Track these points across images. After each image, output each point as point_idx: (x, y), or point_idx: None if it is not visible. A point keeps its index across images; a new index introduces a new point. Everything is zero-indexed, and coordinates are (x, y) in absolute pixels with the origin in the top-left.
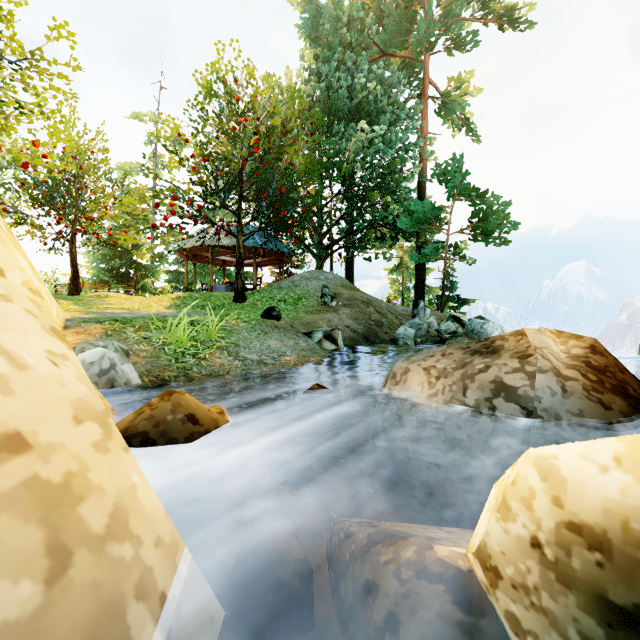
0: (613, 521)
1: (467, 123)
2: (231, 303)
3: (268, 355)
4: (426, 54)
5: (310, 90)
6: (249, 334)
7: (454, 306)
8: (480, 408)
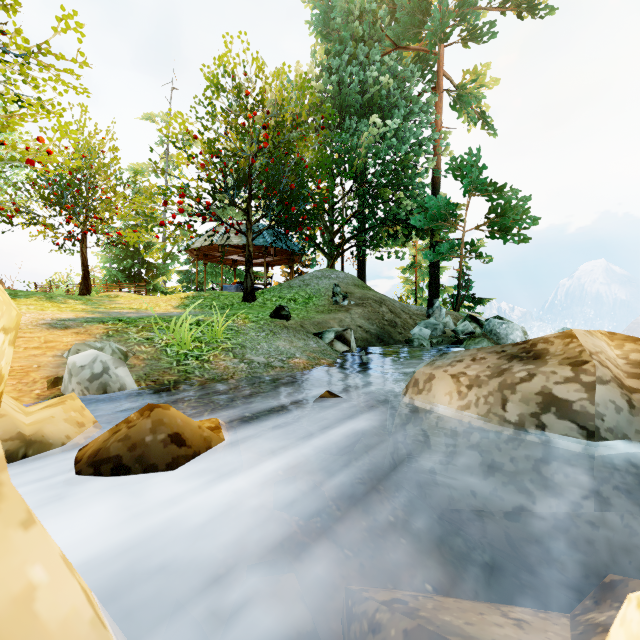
0: None
1: (483, 116)
2: (240, 303)
3: (276, 357)
4: (440, 46)
5: (321, 86)
6: (257, 335)
7: (469, 306)
8: (525, 425)
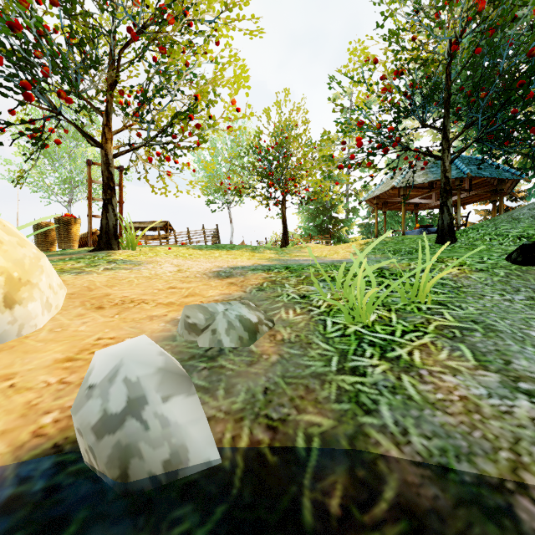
0: None
1: None
2: (433, 245)
3: None
4: None
5: None
6: (504, 298)
7: None
8: None
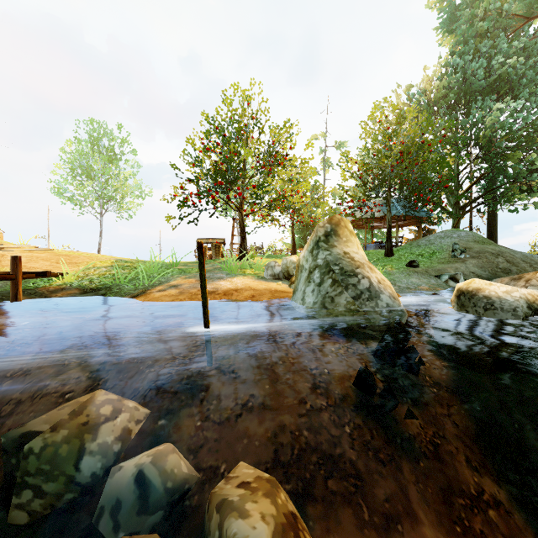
0: (458, 288)
1: None
2: (383, 257)
3: (411, 285)
4: None
5: (445, 83)
6: (399, 275)
7: None
8: None
